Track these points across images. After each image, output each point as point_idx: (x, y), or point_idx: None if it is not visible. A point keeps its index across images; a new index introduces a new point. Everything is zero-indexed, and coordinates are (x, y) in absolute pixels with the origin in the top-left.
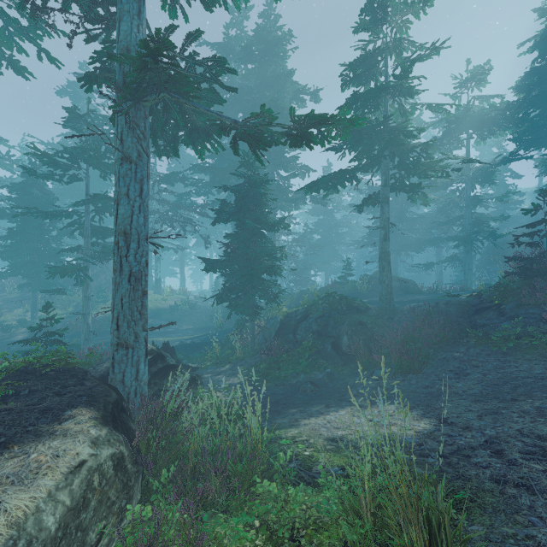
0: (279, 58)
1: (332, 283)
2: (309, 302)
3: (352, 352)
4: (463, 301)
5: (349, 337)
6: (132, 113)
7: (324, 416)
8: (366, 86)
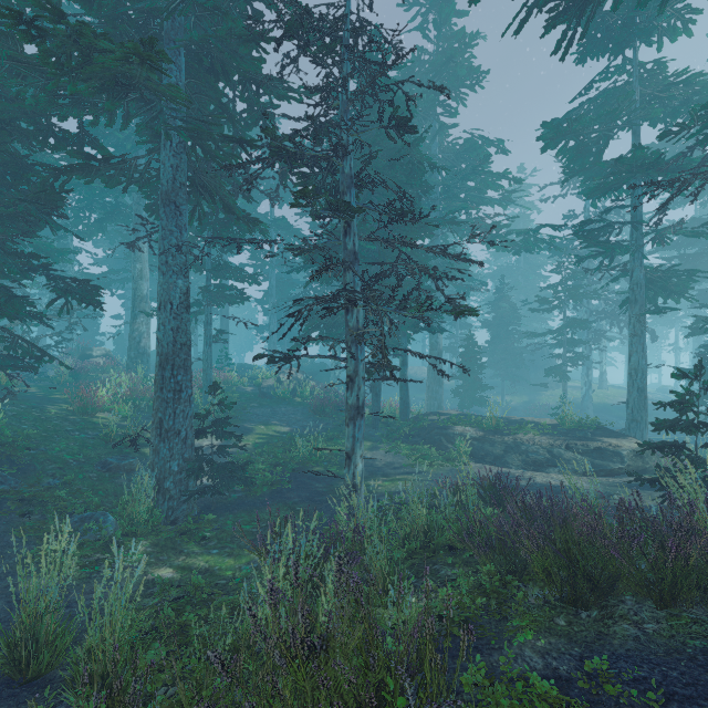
0: None
1: None
2: None
3: None
4: None
5: None
6: (638, 313)
7: None
8: None
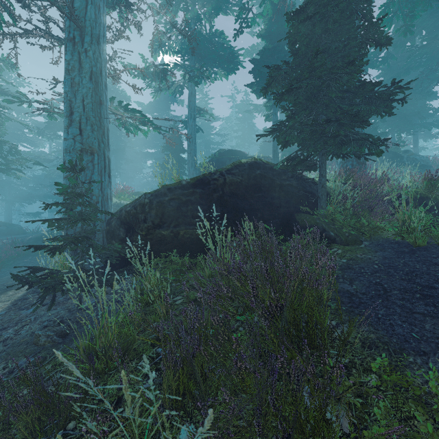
0: None
1: None
2: None
3: None
4: (39, 235)
5: None
6: None
7: None
8: None
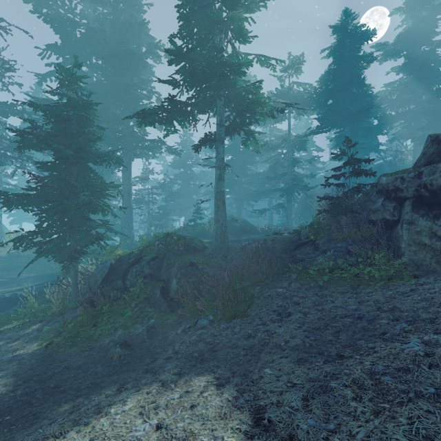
0: (135, 11)
1: (184, 225)
2: (145, 243)
3: (179, 298)
4: (286, 238)
5: (178, 280)
6: None
7: (96, 423)
8: None
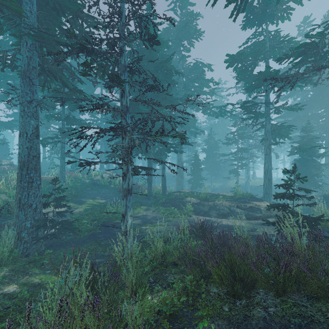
0: None
1: None
2: None
3: None
4: None
5: None
6: (268, 144)
7: None
8: None
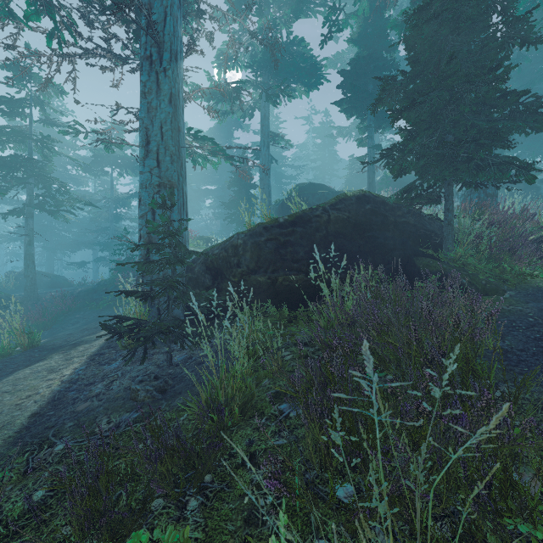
0: None
1: None
2: None
3: None
4: (90, 287)
5: None
6: None
7: None
8: (11, 118)
